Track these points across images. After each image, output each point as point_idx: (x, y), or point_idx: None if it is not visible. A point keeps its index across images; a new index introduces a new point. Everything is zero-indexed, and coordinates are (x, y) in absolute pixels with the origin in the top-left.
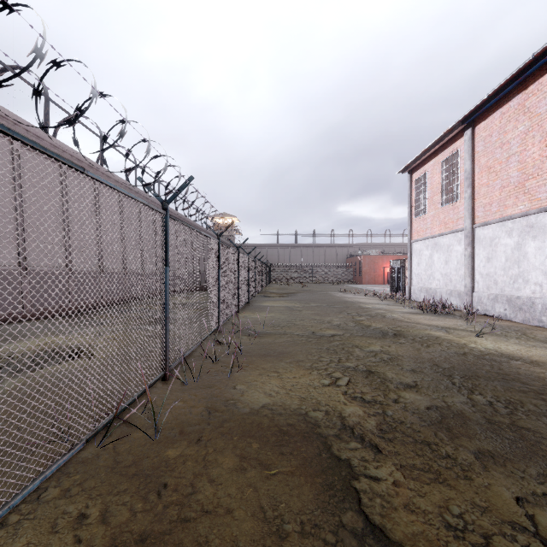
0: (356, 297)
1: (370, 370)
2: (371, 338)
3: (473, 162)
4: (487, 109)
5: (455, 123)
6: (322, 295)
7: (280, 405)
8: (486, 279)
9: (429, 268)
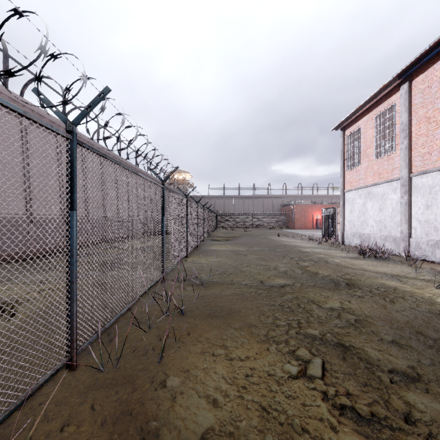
0: (293, 240)
1: (343, 344)
2: (324, 289)
3: (410, 114)
4: (426, 62)
5: (393, 78)
6: (263, 239)
7: (231, 434)
8: (425, 225)
9: (362, 215)
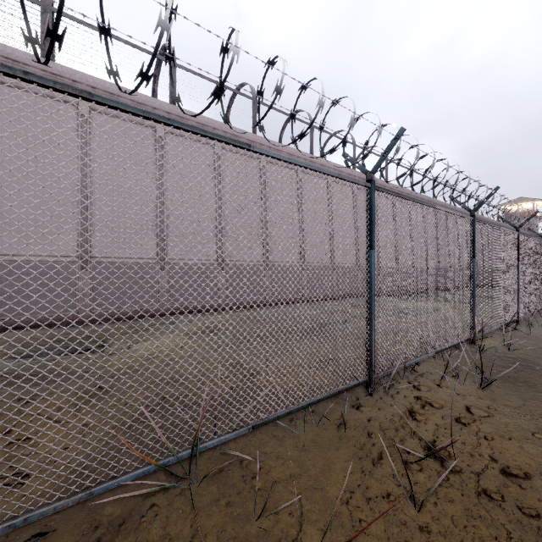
0: None
1: None
2: None
3: None
4: None
5: None
6: None
7: None
8: None
9: None
